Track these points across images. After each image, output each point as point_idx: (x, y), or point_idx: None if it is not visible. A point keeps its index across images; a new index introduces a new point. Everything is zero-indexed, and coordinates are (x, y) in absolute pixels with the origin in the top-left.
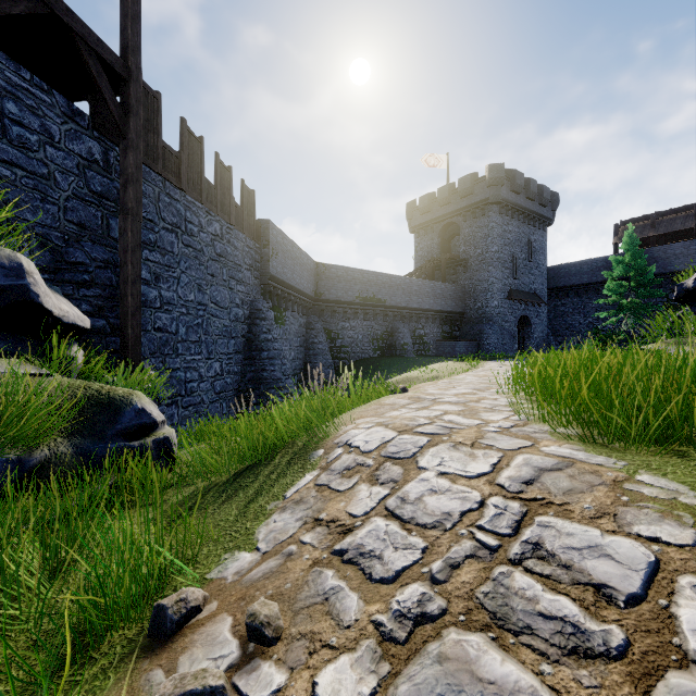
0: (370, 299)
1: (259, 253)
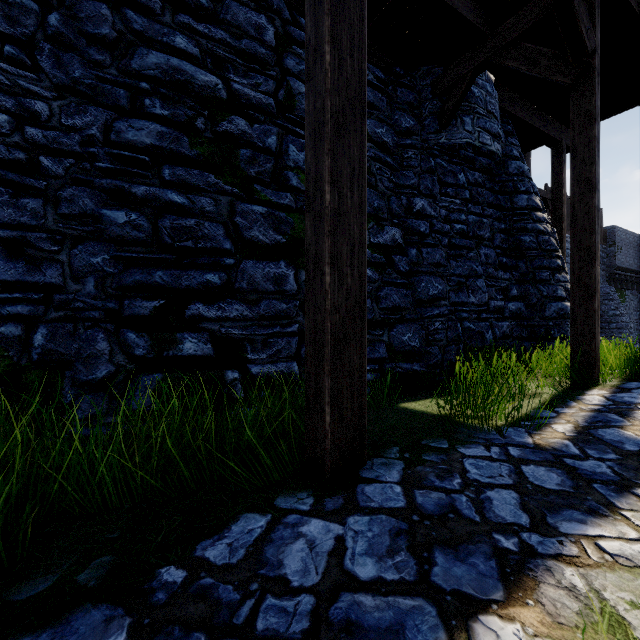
0: None
1: (604, 252)
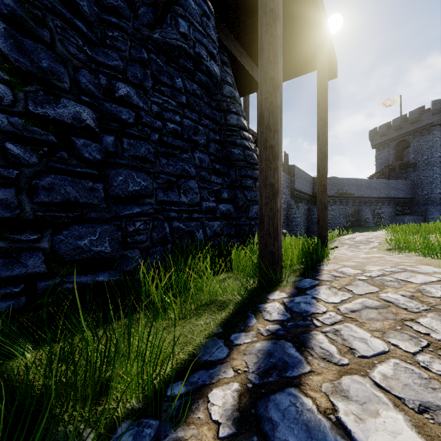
0: (344, 194)
1: (289, 180)
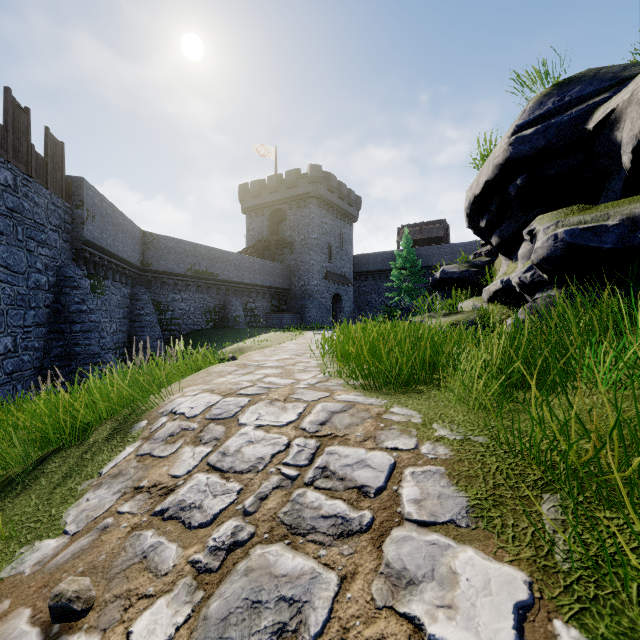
0: (202, 272)
1: (69, 214)
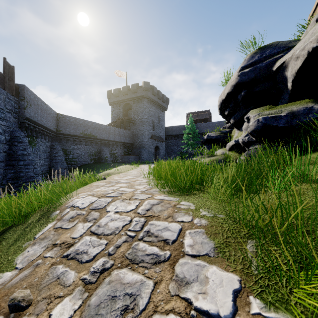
0: (88, 135)
1: (17, 103)
